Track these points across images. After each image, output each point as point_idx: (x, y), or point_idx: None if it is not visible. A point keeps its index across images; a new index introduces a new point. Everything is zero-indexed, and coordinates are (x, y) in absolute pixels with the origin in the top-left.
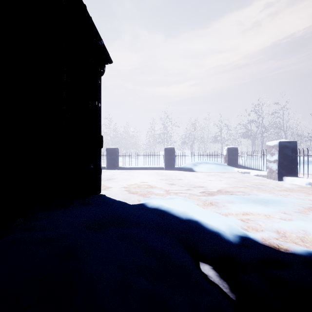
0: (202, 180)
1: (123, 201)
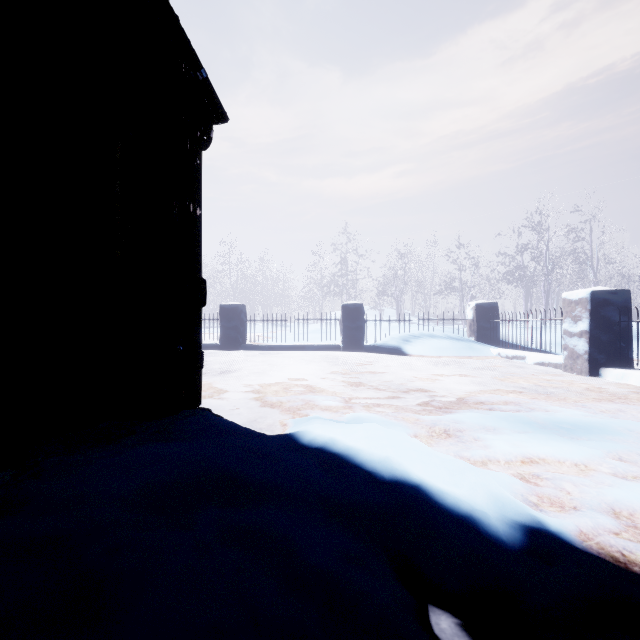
0: (422, 375)
1: (248, 424)
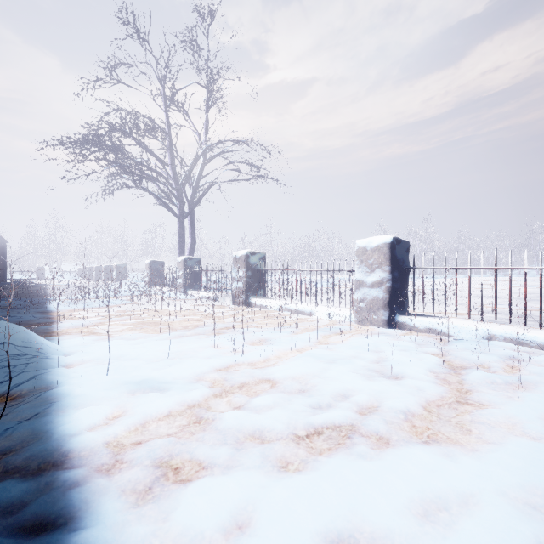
0: None
1: None
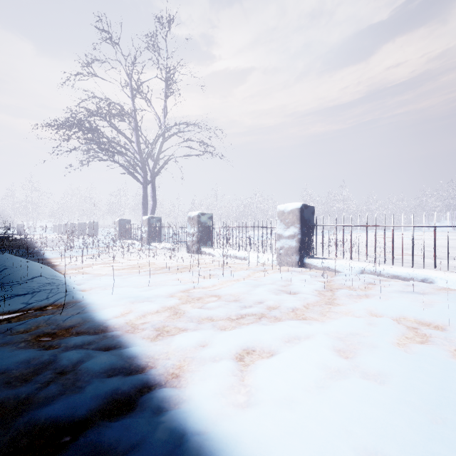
0: None
1: None
